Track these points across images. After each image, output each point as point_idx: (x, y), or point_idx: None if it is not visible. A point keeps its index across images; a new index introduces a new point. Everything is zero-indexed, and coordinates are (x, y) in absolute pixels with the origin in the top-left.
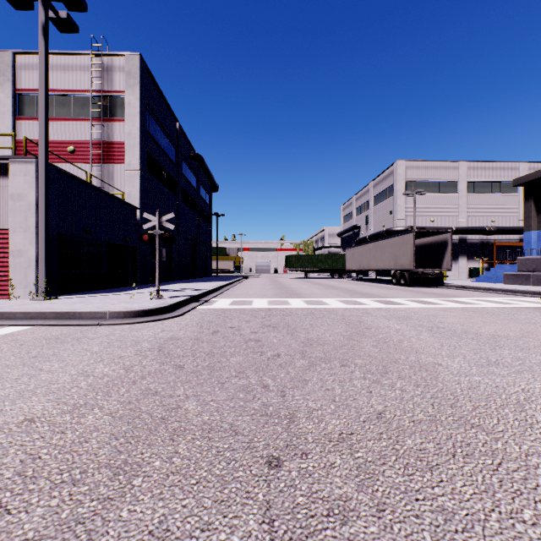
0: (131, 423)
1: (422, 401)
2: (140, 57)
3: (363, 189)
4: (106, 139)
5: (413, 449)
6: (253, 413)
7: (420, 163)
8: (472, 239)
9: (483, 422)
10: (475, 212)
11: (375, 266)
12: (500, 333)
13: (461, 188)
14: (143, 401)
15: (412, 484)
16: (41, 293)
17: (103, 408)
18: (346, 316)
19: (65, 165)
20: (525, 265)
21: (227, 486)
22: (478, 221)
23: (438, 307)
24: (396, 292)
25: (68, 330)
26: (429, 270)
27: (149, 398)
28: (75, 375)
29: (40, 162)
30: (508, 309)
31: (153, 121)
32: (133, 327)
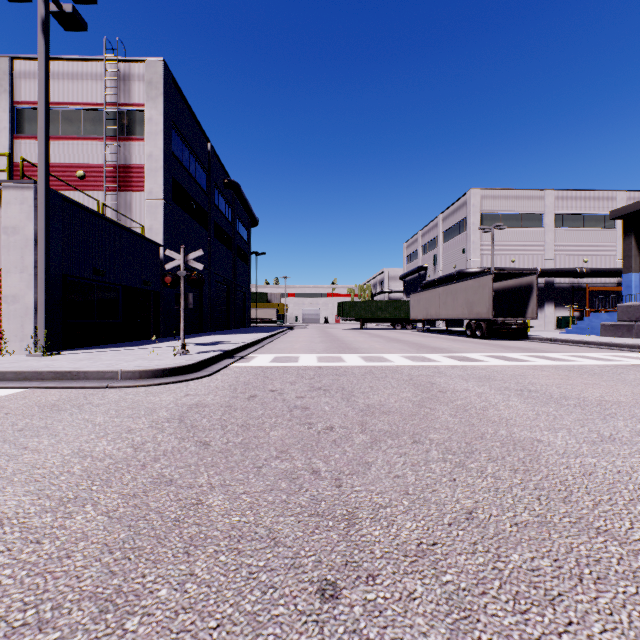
0: (133, 528)
1: (524, 493)
2: (164, 64)
3: (430, 223)
4: (122, 162)
5: (522, 568)
6: (299, 512)
7: (499, 192)
8: (560, 283)
9: (611, 525)
10: (564, 250)
11: (446, 315)
12: (607, 398)
13: (548, 222)
14: (152, 494)
15: (529, 629)
16: (41, 348)
17: (98, 504)
18: (413, 376)
19: (73, 193)
20: (626, 313)
21: (262, 632)
22: (568, 261)
23: (525, 364)
24: (472, 346)
25: (69, 395)
26: (511, 319)
27: (161, 489)
28: (68, 456)
29: (40, 188)
30: (611, 368)
31: (179, 140)
32: (151, 390)
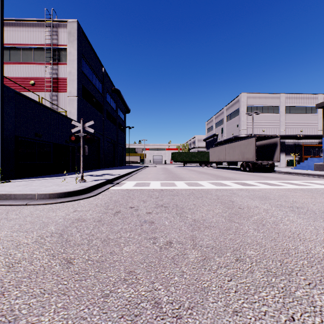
0: None
1: None
2: (77, 23)
3: (219, 112)
4: (55, 76)
5: None
6: None
7: (256, 95)
8: (288, 142)
9: None
10: (290, 125)
11: (229, 159)
12: None
13: (282, 110)
14: None
15: None
16: None
17: None
18: (219, 196)
19: (28, 93)
20: None
21: None
22: (292, 131)
23: (282, 188)
24: (246, 176)
25: None
26: (266, 161)
27: None
28: None
29: None
30: None
31: (86, 65)
32: (53, 207)
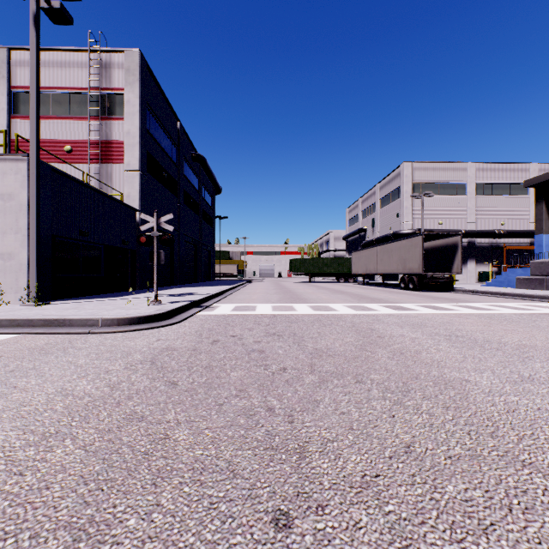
0: (107, 461)
1: (455, 428)
2: (140, 54)
3: (369, 191)
4: (104, 139)
5: (457, 499)
6: (255, 446)
7: (428, 164)
8: (481, 242)
9: (535, 458)
10: (484, 215)
11: (383, 270)
12: (525, 343)
13: (470, 190)
14: (125, 429)
15: None
16: (32, 299)
17: (76, 439)
18: (355, 323)
19: (62, 165)
20: (538, 268)
21: None
22: (488, 223)
23: (452, 313)
24: (406, 297)
25: (56, 340)
26: (439, 274)
27: (133, 425)
28: (52, 394)
29: (32, 160)
30: (527, 316)
31: (153, 120)
32: (127, 336)
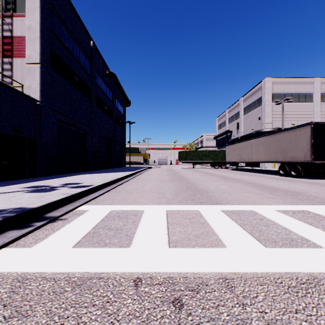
0: None
1: None
2: None
3: (234, 104)
4: (8, 34)
5: None
6: None
7: (283, 79)
8: None
9: None
10: None
11: (258, 159)
12: None
13: (316, 99)
14: None
15: None
16: None
17: None
18: None
19: None
20: None
21: None
22: None
23: None
24: (319, 188)
25: None
26: None
27: None
28: None
29: None
30: None
31: (62, 27)
32: None
